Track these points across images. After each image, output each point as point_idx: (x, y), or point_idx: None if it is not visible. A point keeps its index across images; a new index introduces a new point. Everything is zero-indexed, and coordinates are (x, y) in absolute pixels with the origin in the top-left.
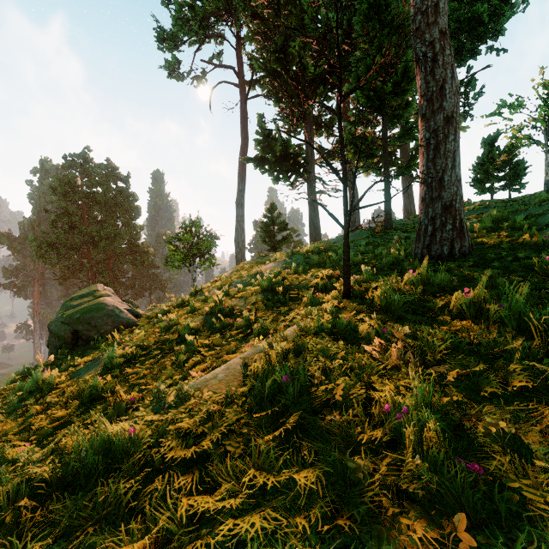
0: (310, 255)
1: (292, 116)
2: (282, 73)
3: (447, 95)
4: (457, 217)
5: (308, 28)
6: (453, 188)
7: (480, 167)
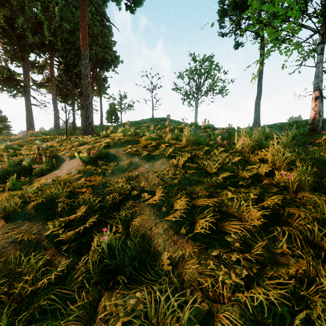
0: (41, 133)
1: (15, 56)
2: (9, 30)
3: (90, 97)
4: (92, 126)
5: (27, 12)
6: (91, 119)
7: (108, 113)
